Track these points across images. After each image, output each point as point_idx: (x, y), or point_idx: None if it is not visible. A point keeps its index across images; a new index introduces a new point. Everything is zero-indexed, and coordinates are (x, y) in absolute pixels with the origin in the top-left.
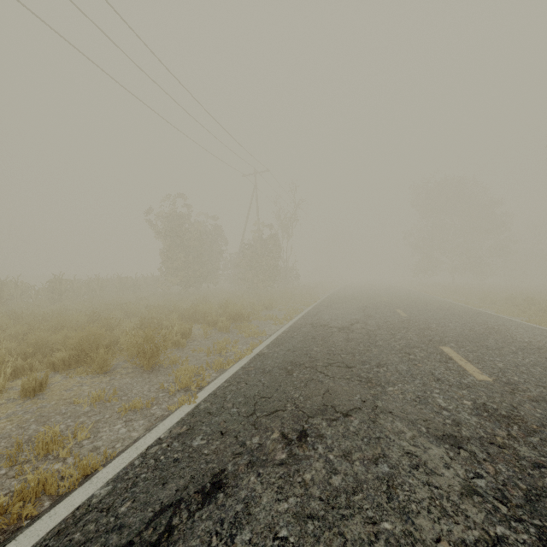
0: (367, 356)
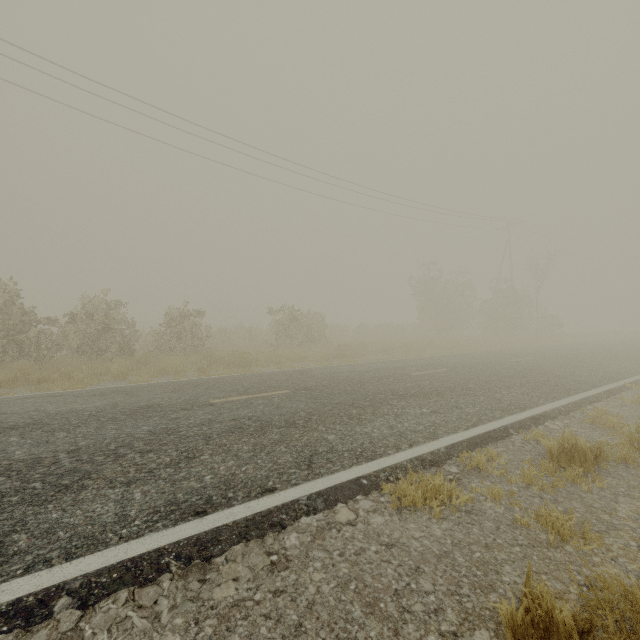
0: (485, 356)
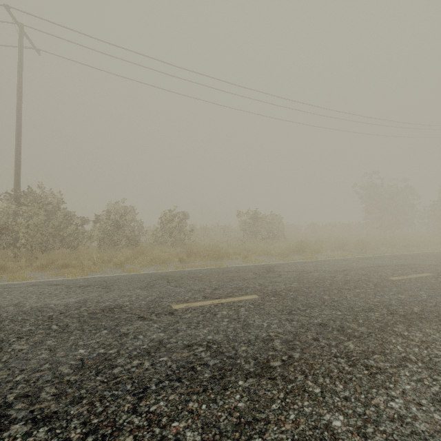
0: None
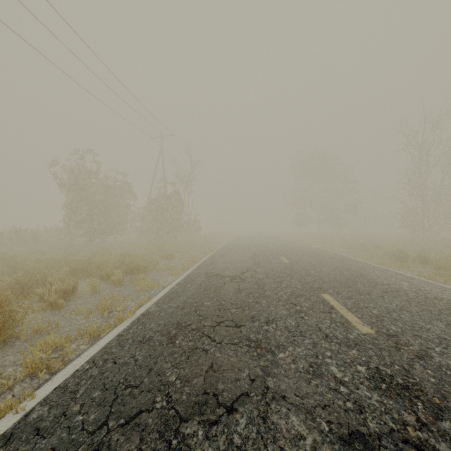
0: (256, 310)
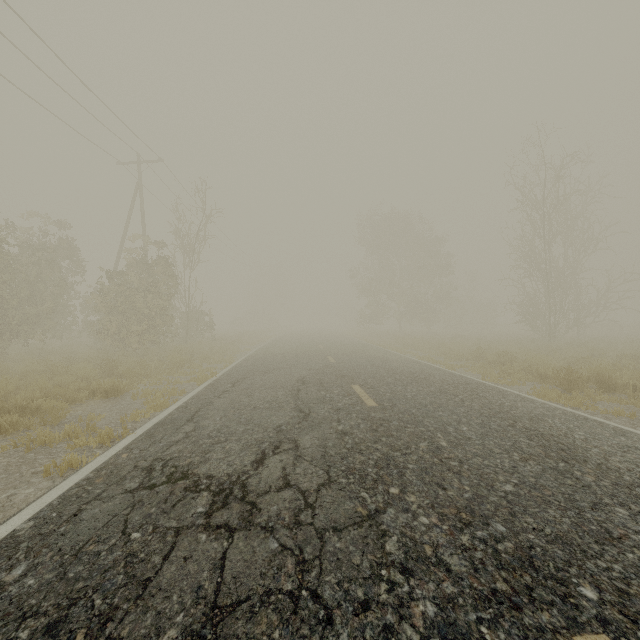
0: None
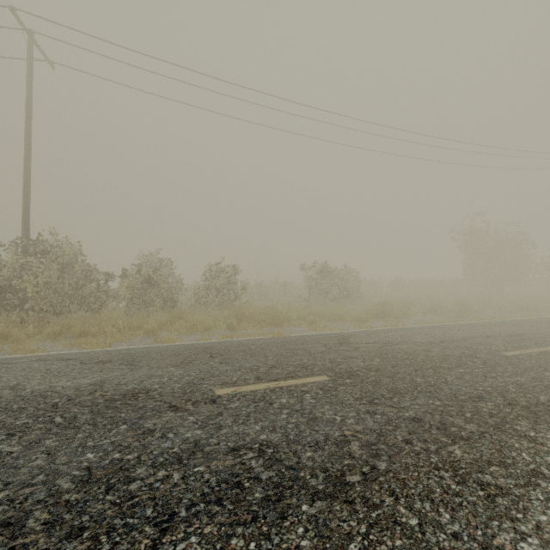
0: None
